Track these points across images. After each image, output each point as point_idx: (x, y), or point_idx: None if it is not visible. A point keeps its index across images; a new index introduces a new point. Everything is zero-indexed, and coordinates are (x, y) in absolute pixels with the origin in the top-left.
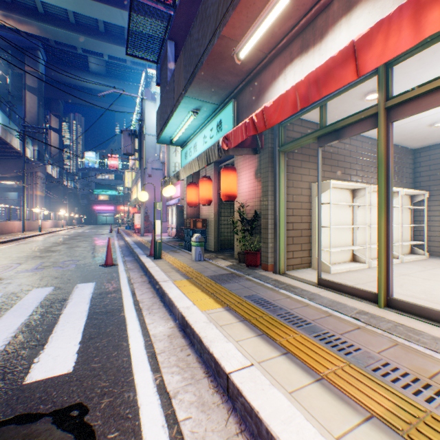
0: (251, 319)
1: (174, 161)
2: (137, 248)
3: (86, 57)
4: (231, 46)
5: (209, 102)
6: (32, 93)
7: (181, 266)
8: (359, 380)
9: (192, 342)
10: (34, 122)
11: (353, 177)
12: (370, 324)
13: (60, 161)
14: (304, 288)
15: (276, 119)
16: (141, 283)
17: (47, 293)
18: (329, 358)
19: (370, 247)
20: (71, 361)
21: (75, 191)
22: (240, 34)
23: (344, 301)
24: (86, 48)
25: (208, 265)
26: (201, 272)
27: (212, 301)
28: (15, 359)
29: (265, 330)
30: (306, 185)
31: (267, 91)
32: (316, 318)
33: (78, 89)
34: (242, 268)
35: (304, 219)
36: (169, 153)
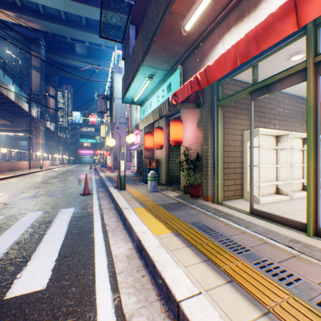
0: (196, 244)
1: (135, 117)
2: (108, 181)
3: (73, 44)
4: (178, 20)
5: (161, 69)
6: (36, 70)
7: (139, 196)
8: (307, 316)
9: (146, 264)
10: (38, 91)
11: (276, 125)
12: (304, 252)
13: (56, 119)
14: (239, 216)
15: (217, 75)
16: (109, 209)
17: (37, 216)
18: (273, 289)
19: (291, 183)
20: (46, 278)
21: (66, 140)
22: (186, 9)
23: (276, 229)
24: (73, 37)
25: (160, 195)
26: (155, 201)
27: (163, 227)
28: (2, 274)
29: (210, 256)
30: (238, 132)
31: (208, 56)
32: (254, 245)
33: (68, 67)
34: (187, 198)
35: (237, 160)
36: (131, 111)
